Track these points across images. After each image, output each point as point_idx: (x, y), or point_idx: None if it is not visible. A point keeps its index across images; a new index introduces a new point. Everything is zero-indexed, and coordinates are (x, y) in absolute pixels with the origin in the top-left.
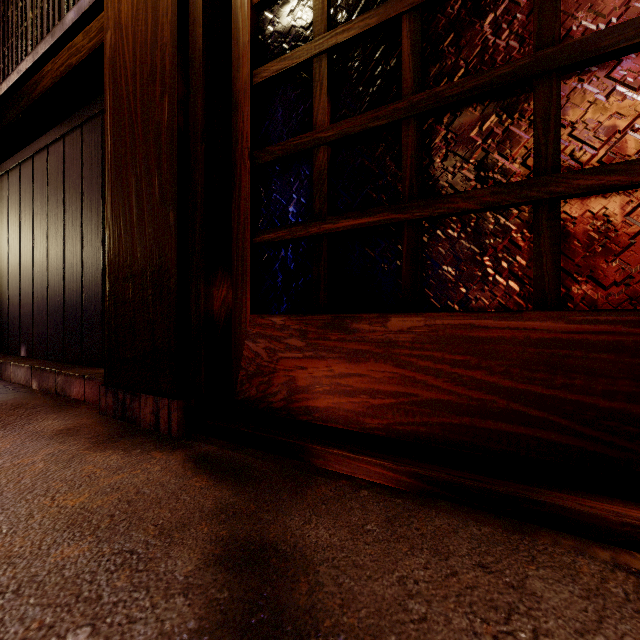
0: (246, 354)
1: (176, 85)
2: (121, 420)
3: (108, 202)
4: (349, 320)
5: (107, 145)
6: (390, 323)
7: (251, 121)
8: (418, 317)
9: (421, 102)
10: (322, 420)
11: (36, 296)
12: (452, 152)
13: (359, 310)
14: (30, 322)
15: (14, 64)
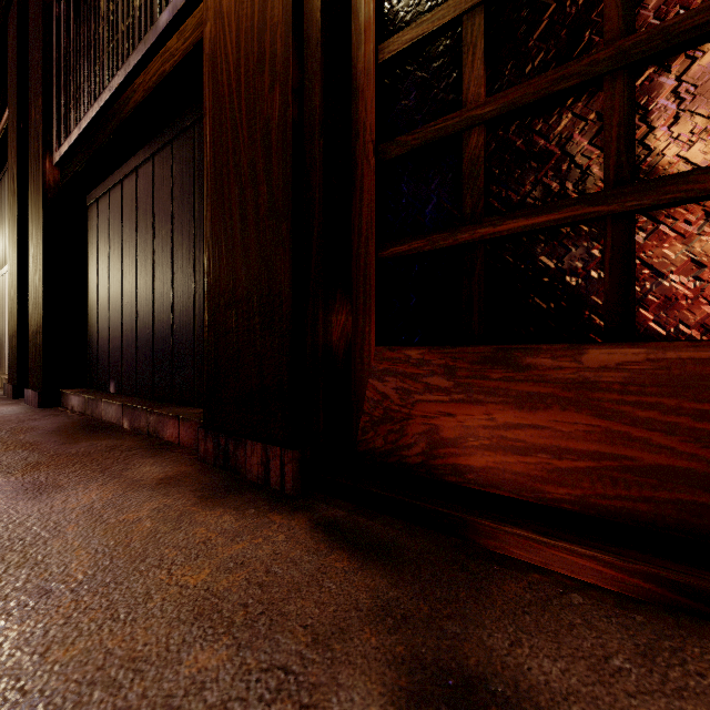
0: (370, 395)
1: (290, 70)
2: (223, 469)
3: (207, 219)
4: (520, 353)
5: (206, 154)
6: (586, 357)
7: (376, 108)
8: (635, 348)
9: (638, 45)
10: (478, 483)
11: (125, 329)
12: (688, 111)
13: (530, 340)
14: (119, 356)
15: (105, 83)
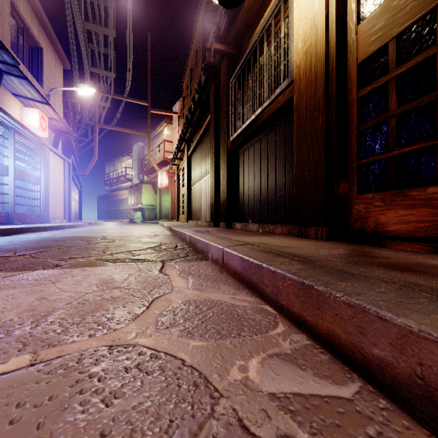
0: (354, 211)
1: (324, 111)
2: (301, 237)
3: (294, 158)
4: (406, 191)
5: (294, 137)
6: (428, 190)
7: (356, 113)
8: None
9: None
10: (392, 235)
11: (255, 198)
12: None
13: (413, 187)
14: (253, 209)
15: (251, 111)
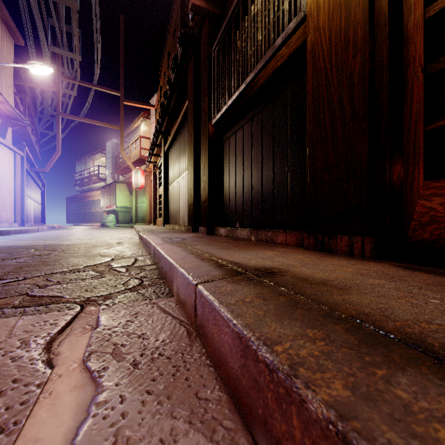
0: (418, 210)
1: (367, 44)
2: (320, 251)
3: (309, 131)
4: None
5: (308, 99)
6: None
7: (423, 45)
8: None
9: None
10: None
11: (245, 196)
12: None
13: None
14: (241, 210)
15: (240, 81)
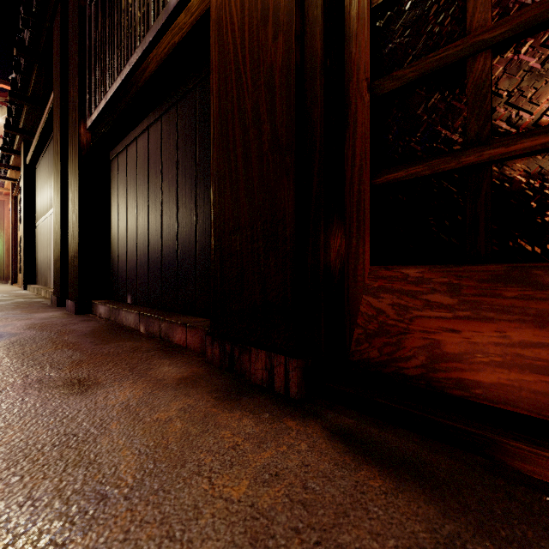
0: (364, 310)
1: (294, 18)
2: (228, 371)
3: (213, 159)
4: (540, 271)
5: (212, 104)
6: None
7: (370, 48)
8: None
9: None
10: (488, 399)
11: (139, 254)
12: None
13: (547, 258)
14: (134, 275)
15: (125, 61)
